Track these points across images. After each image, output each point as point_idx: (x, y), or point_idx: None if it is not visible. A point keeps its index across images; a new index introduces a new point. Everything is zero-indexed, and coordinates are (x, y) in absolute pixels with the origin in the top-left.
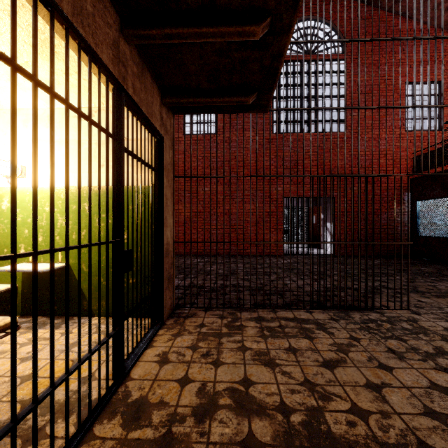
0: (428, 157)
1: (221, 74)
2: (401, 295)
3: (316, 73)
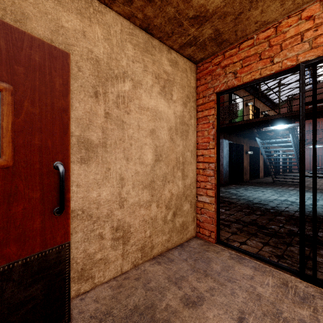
0: None
1: None
2: None
3: None
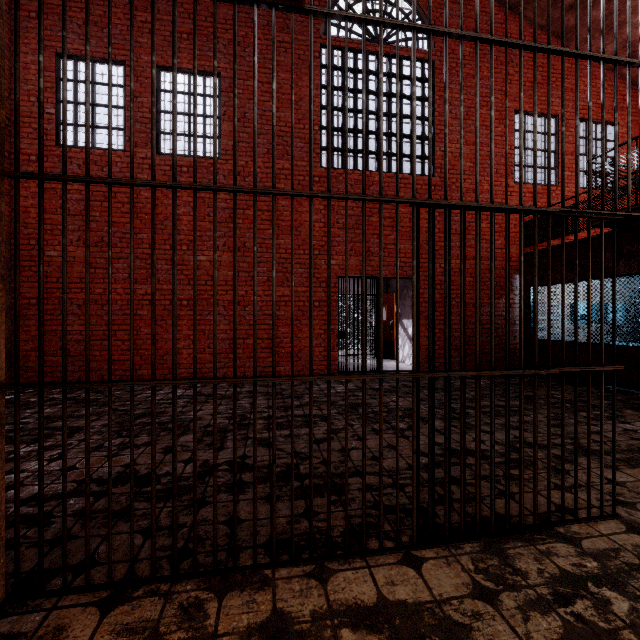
0: None
1: None
2: (602, 487)
3: (390, 77)
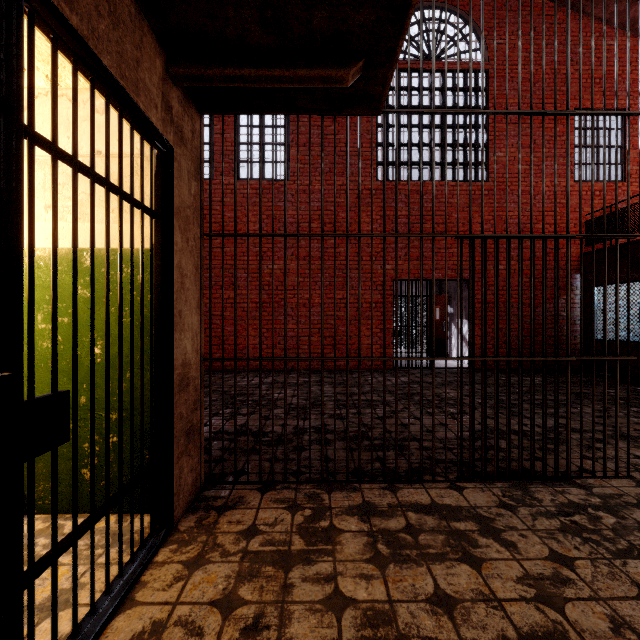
0: None
1: (289, 4)
2: (616, 452)
3: (443, 90)
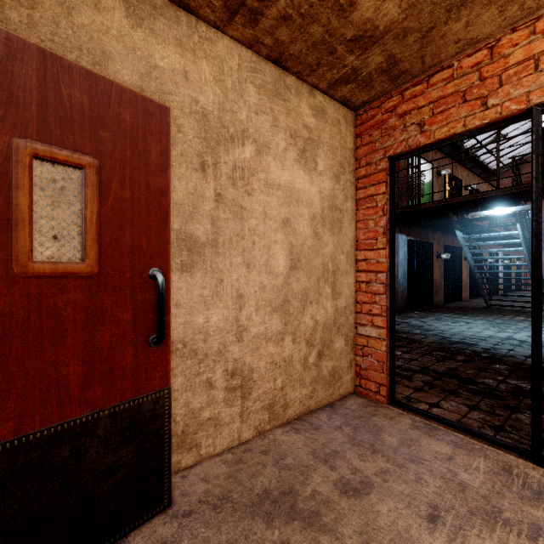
0: None
1: None
2: None
3: None
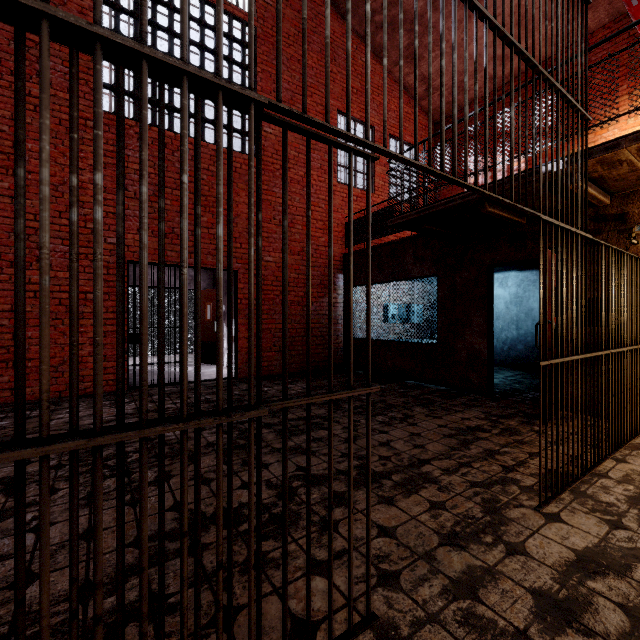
0: (415, 108)
1: None
2: (350, 585)
3: (202, 25)
